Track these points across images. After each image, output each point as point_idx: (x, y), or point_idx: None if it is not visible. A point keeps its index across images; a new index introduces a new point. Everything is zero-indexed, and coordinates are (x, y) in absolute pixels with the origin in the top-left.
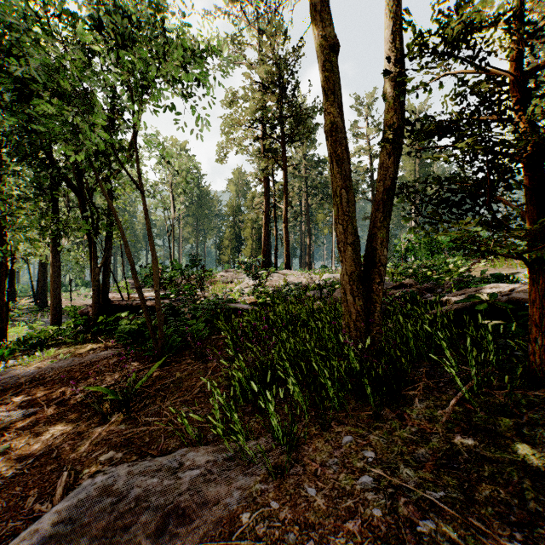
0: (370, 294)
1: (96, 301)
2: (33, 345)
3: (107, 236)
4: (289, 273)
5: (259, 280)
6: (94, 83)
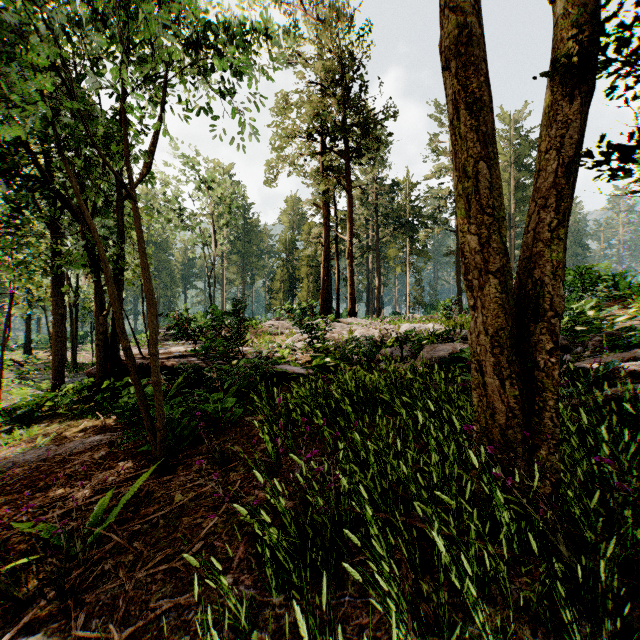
0: (532, 372)
1: (101, 359)
2: (18, 418)
3: (117, 274)
4: (354, 322)
5: (316, 332)
6: (30, 2)
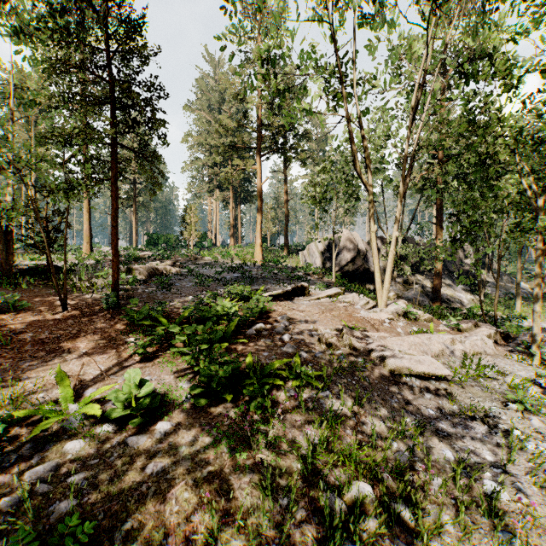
0: (10, 264)
1: None
2: None
3: None
4: None
5: None
6: None
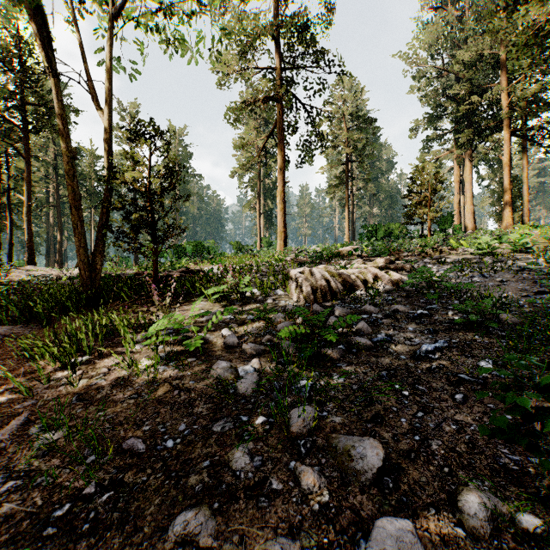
0: (95, 270)
1: None
2: None
3: None
4: (34, 269)
5: None
6: None
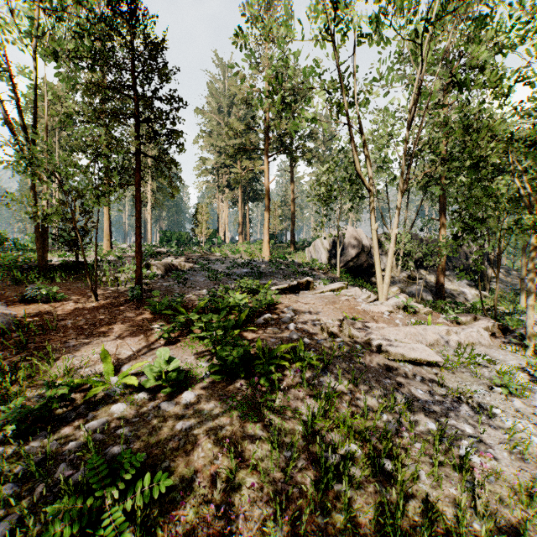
0: (45, 260)
1: None
2: None
3: None
4: None
5: None
6: None
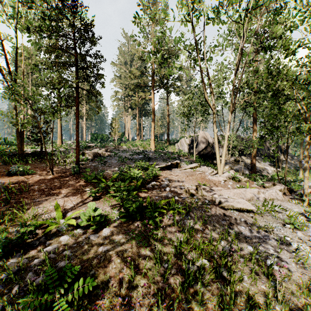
0: (22, 150)
1: None
2: None
3: None
4: None
5: None
6: None
